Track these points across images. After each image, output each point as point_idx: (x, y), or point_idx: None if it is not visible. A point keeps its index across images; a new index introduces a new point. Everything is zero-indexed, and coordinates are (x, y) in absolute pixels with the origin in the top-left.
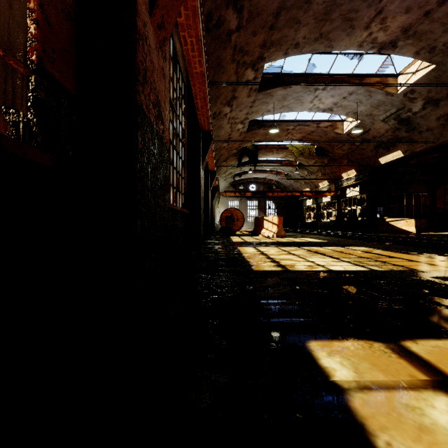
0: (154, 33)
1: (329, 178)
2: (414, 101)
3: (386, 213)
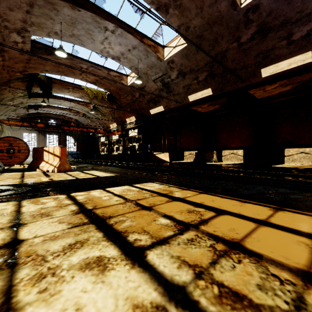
0: None
1: (117, 121)
2: (173, 70)
3: (152, 149)
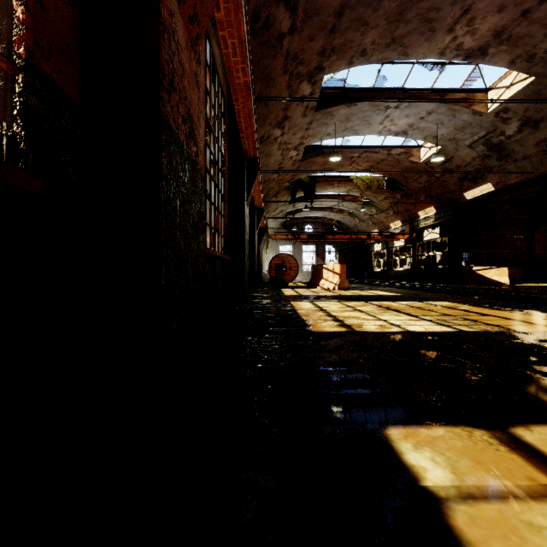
0: (184, 27)
1: (402, 217)
2: (508, 121)
3: (473, 260)
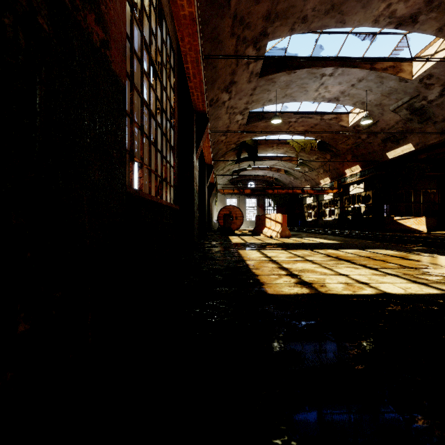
0: None
1: (331, 174)
2: (431, 87)
3: (391, 211)
